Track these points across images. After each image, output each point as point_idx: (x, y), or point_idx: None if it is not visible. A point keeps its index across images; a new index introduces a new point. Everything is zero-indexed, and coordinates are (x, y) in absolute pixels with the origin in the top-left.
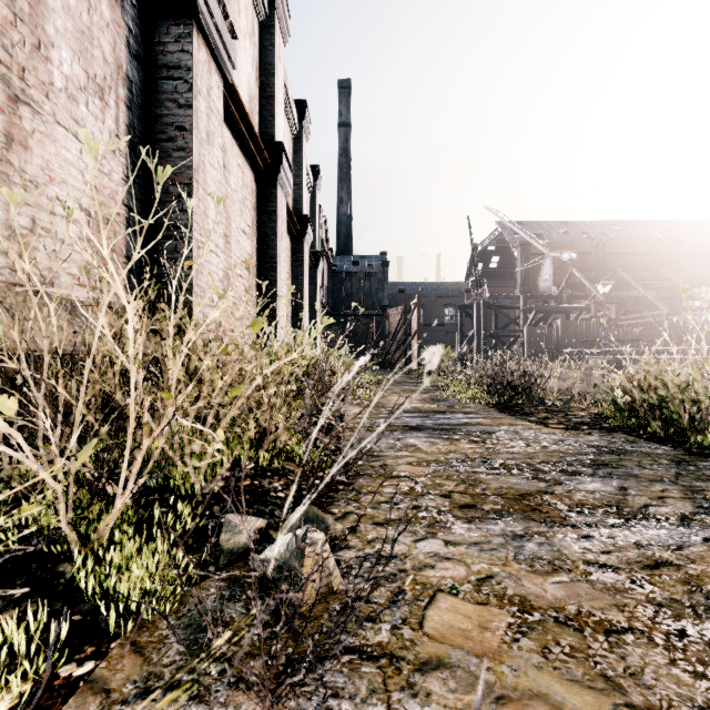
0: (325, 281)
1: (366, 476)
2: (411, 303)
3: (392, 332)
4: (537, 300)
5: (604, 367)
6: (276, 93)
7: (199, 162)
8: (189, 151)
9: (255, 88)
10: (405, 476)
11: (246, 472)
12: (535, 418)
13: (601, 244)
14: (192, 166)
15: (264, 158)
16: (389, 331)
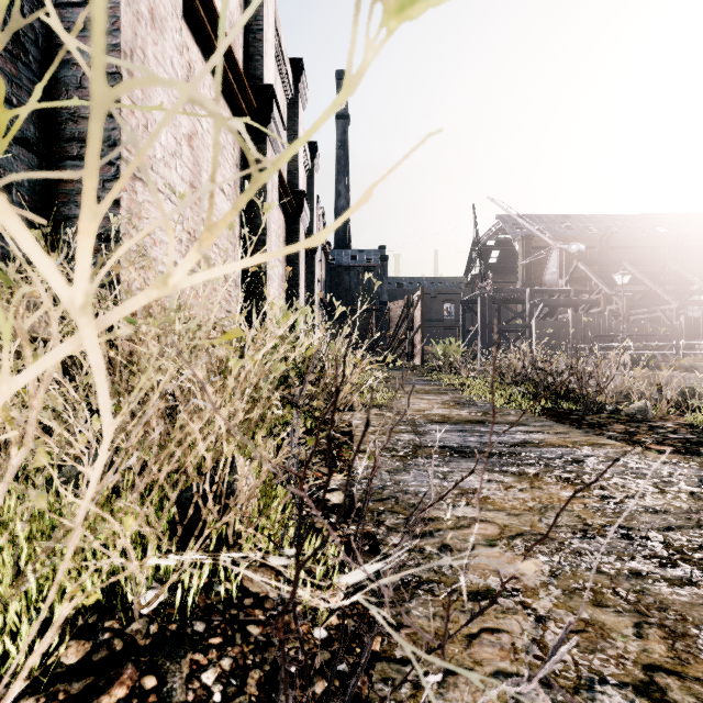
0: (323, 275)
1: (421, 591)
2: (413, 296)
3: (393, 326)
4: (543, 293)
5: (625, 364)
6: (265, 28)
7: (133, 46)
8: (113, 21)
9: (238, 15)
10: (503, 591)
11: (135, 633)
12: (615, 433)
13: (605, 238)
14: (119, 46)
15: (249, 101)
16: (390, 325)
